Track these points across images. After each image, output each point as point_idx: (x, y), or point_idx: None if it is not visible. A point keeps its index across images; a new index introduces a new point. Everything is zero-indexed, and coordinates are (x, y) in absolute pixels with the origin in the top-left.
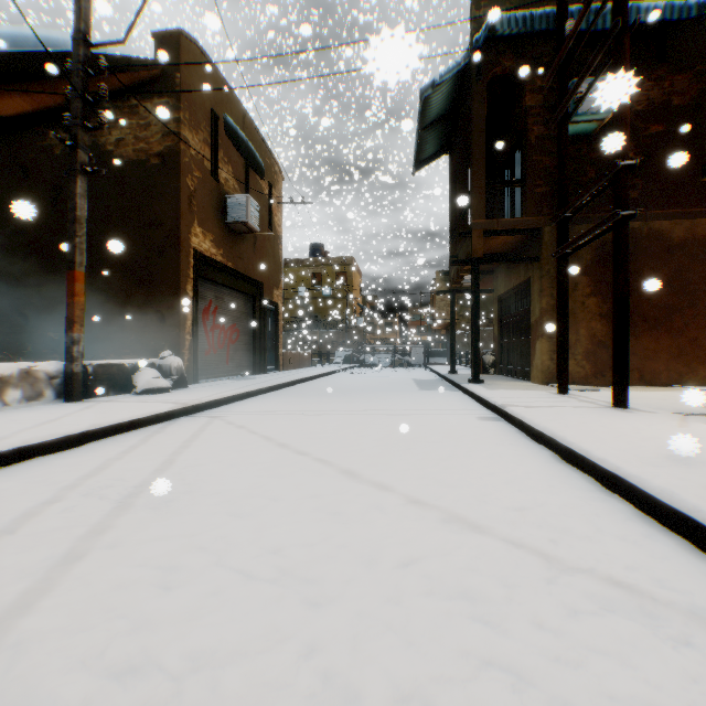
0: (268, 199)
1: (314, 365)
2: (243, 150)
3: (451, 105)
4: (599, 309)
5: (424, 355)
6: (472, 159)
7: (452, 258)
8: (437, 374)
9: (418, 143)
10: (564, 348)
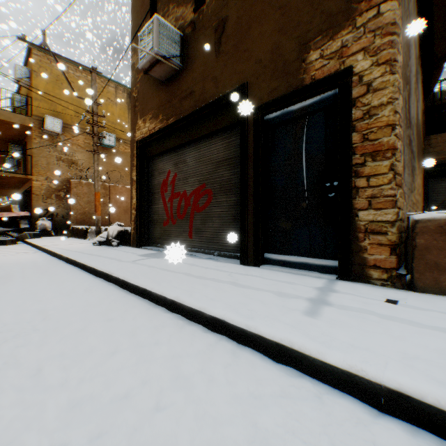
0: None
1: None
2: None
3: None
4: None
5: None
6: None
7: None
8: None
9: None
10: None
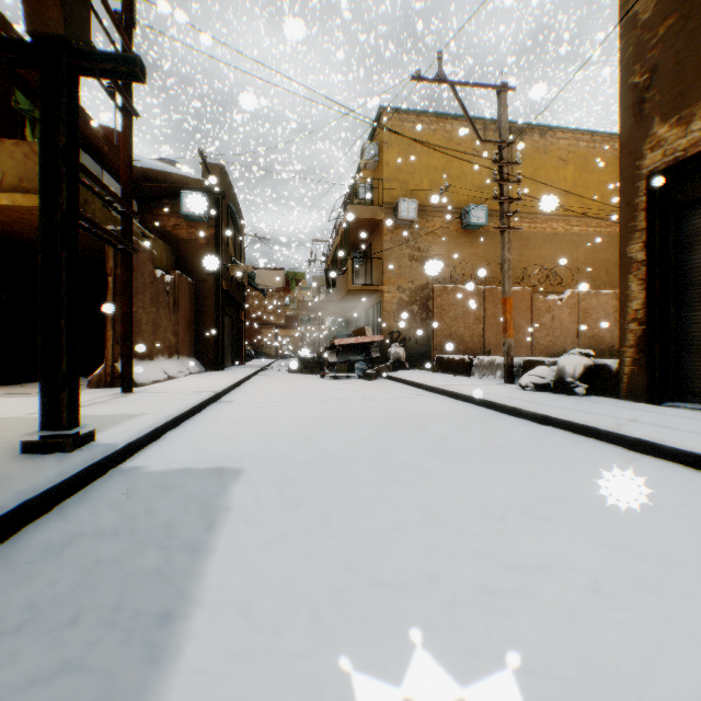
0: None
1: None
2: None
3: None
4: None
5: None
6: None
7: None
8: None
9: None
10: None
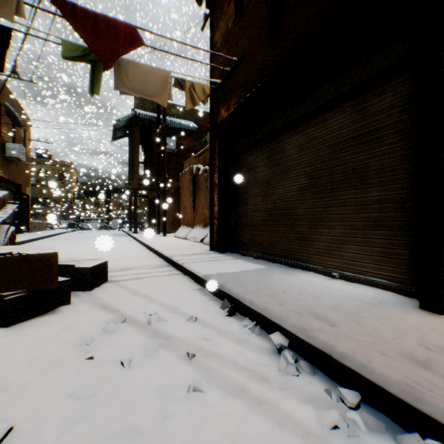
0: (25, 138)
1: (49, 229)
2: (14, 117)
3: (128, 124)
4: (175, 208)
5: (119, 223)
6: (134, 152)
7: (129, 184)
8: (124, 232)
9: (114, 132)
10: (159, 221)
